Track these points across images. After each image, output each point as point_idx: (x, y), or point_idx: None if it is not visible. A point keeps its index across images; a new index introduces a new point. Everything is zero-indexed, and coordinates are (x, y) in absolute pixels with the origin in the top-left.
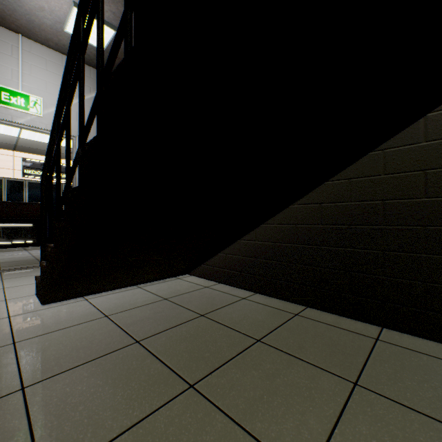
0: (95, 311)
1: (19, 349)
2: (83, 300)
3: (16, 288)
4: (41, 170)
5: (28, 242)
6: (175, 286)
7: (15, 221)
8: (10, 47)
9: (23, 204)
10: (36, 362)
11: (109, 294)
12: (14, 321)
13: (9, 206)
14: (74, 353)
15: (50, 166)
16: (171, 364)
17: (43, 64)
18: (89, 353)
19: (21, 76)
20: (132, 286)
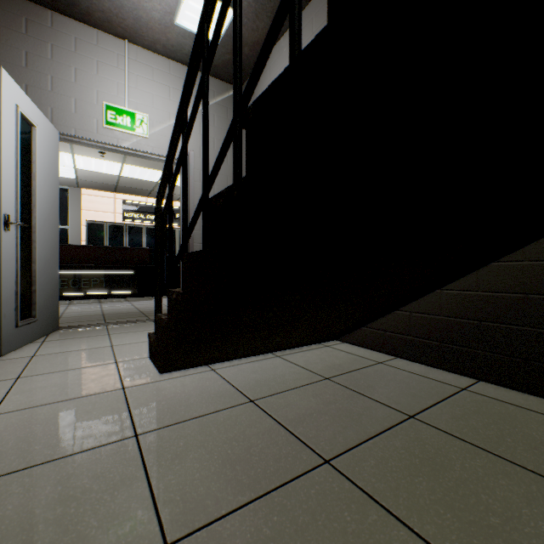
0: (232, 391)
1: (145, 450)
2: (209, 371)
3: (125, 346)
4: (140, 212)
5: (129, 292)
6: (330, 358)
7: (117, 268)
8: (115, 58)
9: (124, 250)
10: (175, 483)
11: (240, 364)
12: (130, 396)
13: (111, 252)
14: (229, 473)
15: (170, 181)
16: (431, 537)
17: (150, 74)
18: (253, 475)
19: (126, 90)
20: (267, 354)
